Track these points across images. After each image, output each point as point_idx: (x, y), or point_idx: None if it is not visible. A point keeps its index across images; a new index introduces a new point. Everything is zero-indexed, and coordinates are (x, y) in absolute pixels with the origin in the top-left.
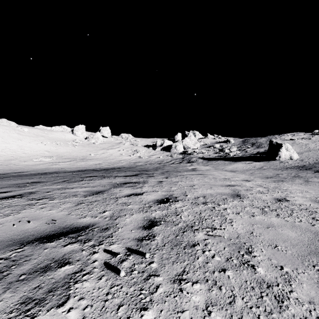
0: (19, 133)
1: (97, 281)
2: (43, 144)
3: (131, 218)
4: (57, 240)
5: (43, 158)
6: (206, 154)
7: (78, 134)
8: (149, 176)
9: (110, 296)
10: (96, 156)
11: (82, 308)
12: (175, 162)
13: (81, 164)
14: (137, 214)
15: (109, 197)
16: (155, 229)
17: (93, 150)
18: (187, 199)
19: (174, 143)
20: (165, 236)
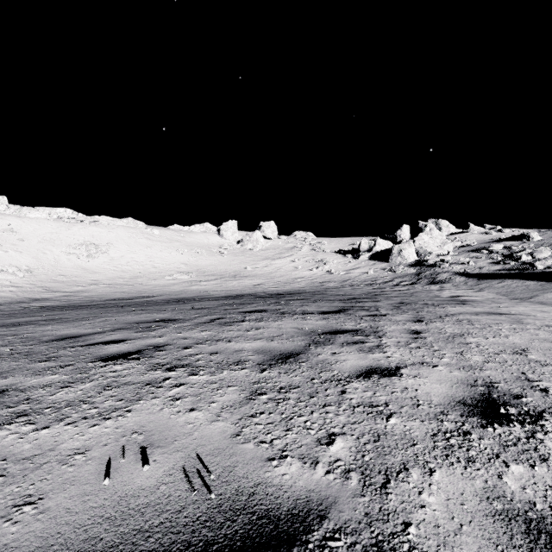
0: (148, 238)
1: None
2: (178, 253)
3: (438, 493)
4: None
5: (179, 275)
6: (472, 266)
7: (227, 235)
8: (373, 314)
9: None
10: (255, 271)
11: None
12: (401, 282)
13: (233, 284)
14: (445, 468)
15: (317, 375)
16: None
17: (250, 261)
18: None
19: (397, 246)
20: None
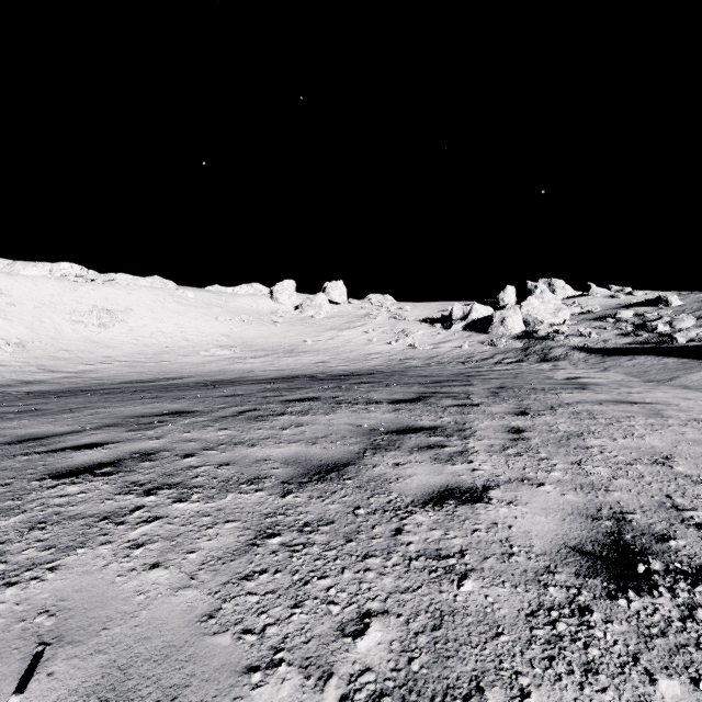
0: (179, 302)
1: None
2: (218, 321)
3: None
4: None
5: (218, 350)
6: (594, 339)
7: (282, 299)
8: (461, 403)
9: None
10: (317, 344)
11: None
12: (504, 359)
13: (288, 362)
14: (548, 688)
15: (365, 500)
16: None
17: (311, 333)
18: None
19: (499, 312)
20: None
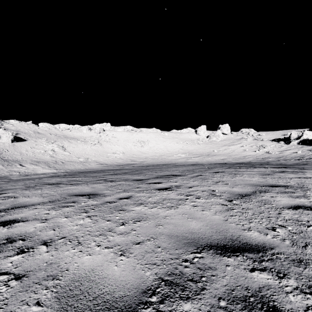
0: (163, 137)
1: None
2: (177, 144)
3: None
4: (276, 187)
5: (180, 154)
6: None
7: (201, 133)
8: (300, 168)
9: None
10: (219, 152)
11: None
12: None
13: (209, 159)
14: None
15: (281, 177)
16: None
17: (215, 147)
18: None
19: None
20: None
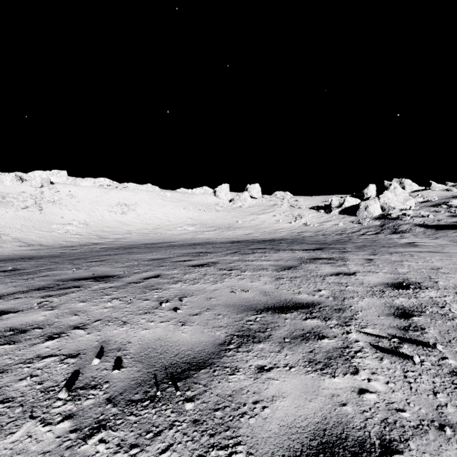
0: (162, 199)
1: (379, 361)
2: (185, 210)
3: (365, 302)
4: (289, 313)
5: (187, 227)
6: (431, 219)
7: (221, 196)
8: (341, 251)
9: (412, 380)
10: (244, 223)
11: (383, 382)
12: (367, 232)
13: (229, 234)
14: (370, 298)
15: (309, 274)
16: (416, 319)
17: (240, 216)
18: (443, 287)
19: (364, 202)
20: (441, 331)
